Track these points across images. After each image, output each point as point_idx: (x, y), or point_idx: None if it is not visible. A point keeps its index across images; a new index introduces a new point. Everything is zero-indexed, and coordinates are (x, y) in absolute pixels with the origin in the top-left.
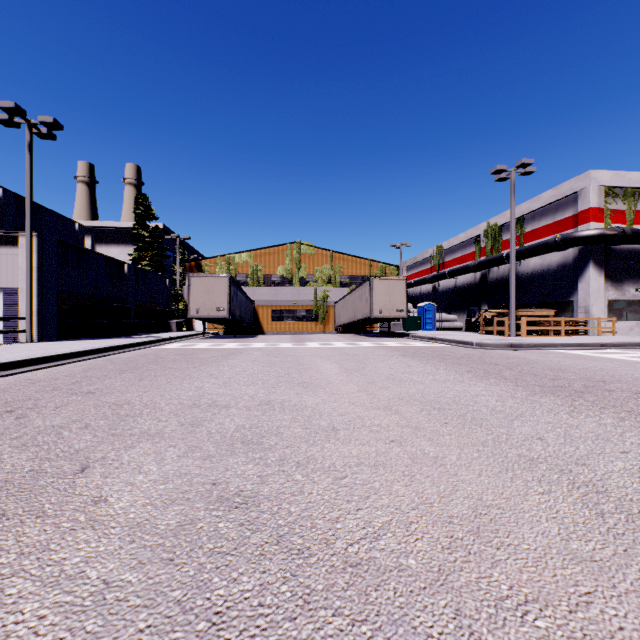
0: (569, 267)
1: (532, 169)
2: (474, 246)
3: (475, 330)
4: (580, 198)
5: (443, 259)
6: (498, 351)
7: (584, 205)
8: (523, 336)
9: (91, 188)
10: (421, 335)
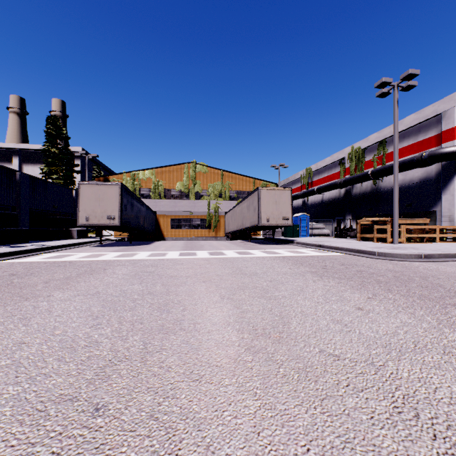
0: (432, 181)
1: (414, 83)
2: (339, 167)
3: (343, 236)
4: (444, 119)
5: (312, 179)
6: (416, 264)
7: (448, 125)
8: (403, 243)
9: (22, 118)
10: (307, 242)
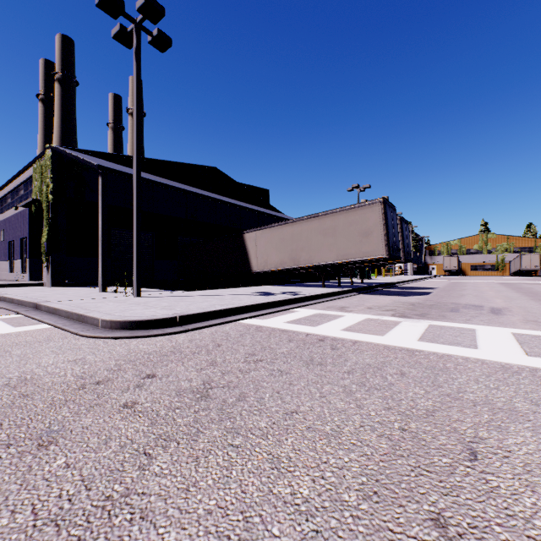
0: None
1: None
2: None
3: None
4: None
5: None
6: None
7: None
8: None
9: None
10: None
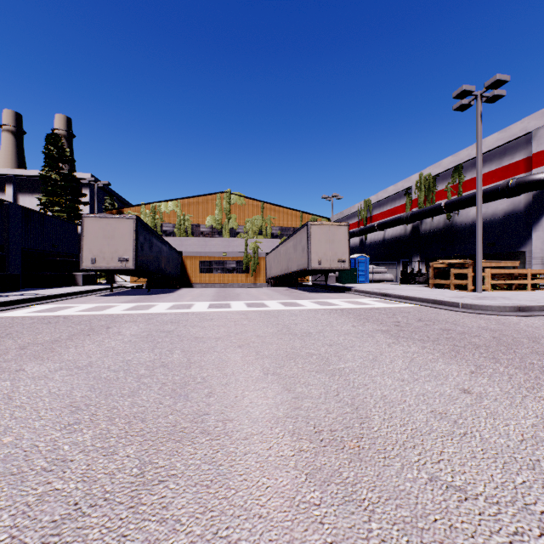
0: (520, 215)
1: (502, 92)
2: (404, 198)
3: (411, 282)
4: (536, 138)
5: (371, 213)
6: (514, 319)
7: (541, 145)
8: (487, 291)
9: (17, 138)
10: (368, 290)
